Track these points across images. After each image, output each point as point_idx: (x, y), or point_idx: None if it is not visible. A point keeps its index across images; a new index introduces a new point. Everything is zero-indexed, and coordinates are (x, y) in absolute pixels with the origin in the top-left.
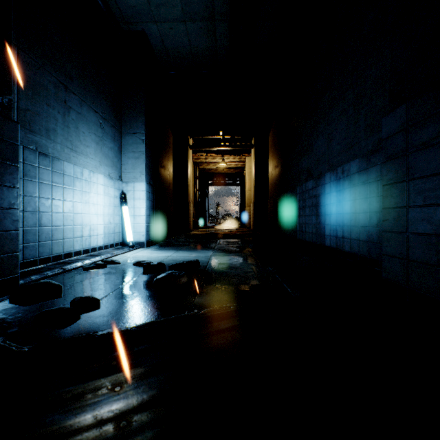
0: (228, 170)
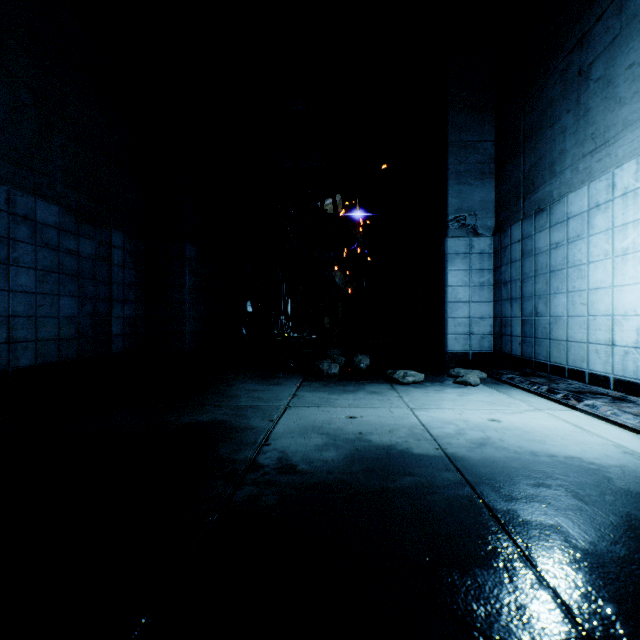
0: None
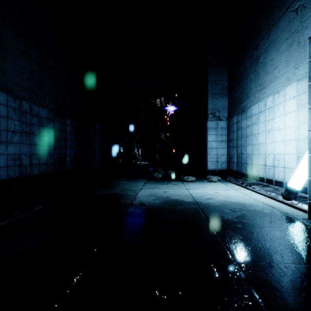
0: None
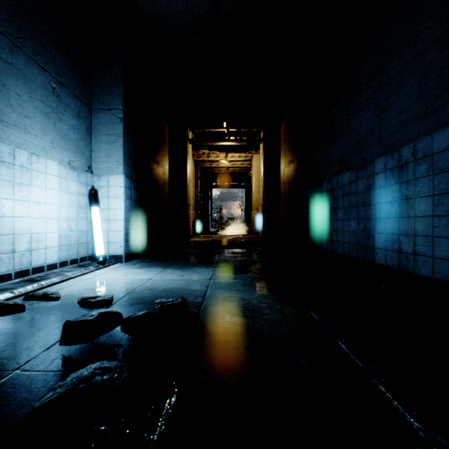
0: (233, 170)
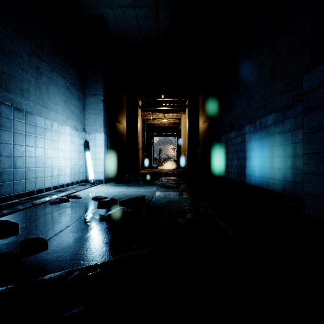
0: (168, 124)
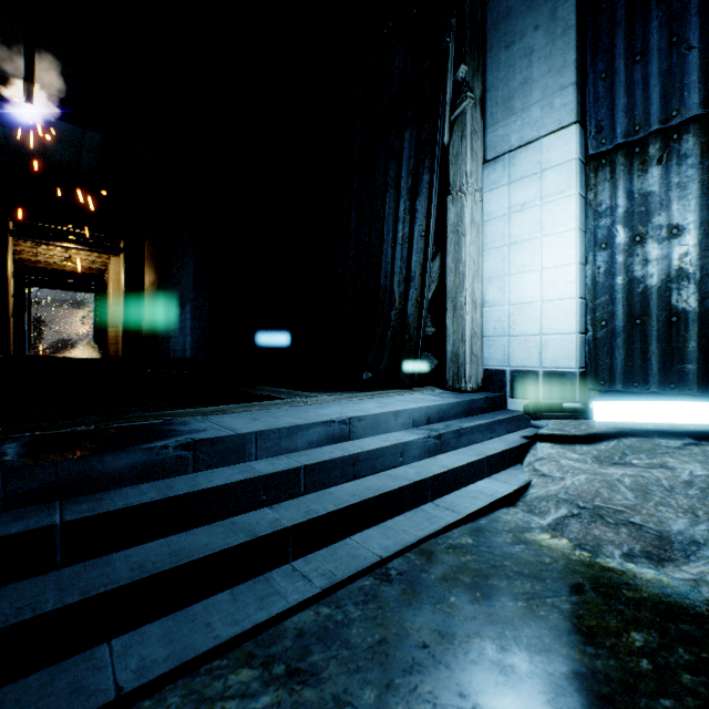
0: (75, 268)
